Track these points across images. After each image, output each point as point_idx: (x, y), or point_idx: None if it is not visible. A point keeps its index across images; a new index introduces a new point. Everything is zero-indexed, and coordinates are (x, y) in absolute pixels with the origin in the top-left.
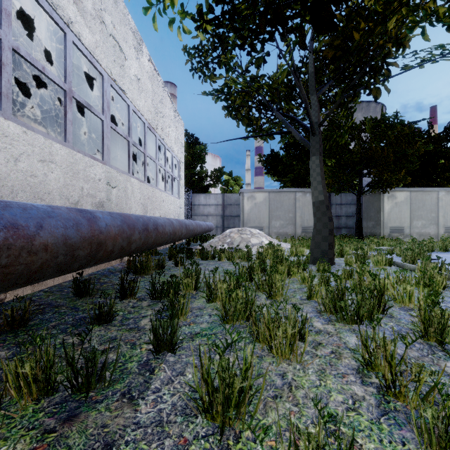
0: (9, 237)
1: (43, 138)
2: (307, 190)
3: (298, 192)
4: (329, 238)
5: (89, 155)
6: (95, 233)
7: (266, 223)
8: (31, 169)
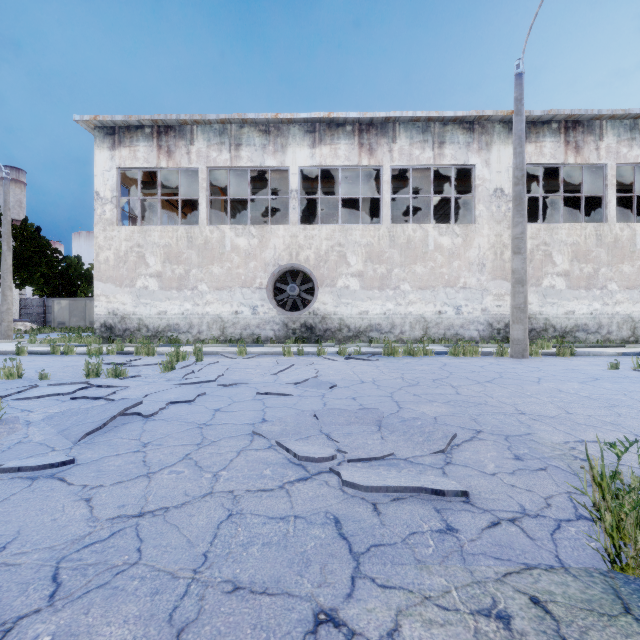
0: None
1: None
2: (92, 299)
3: (87, 300)
4: None
5: None
6: None
7: (68, 319)
8: None
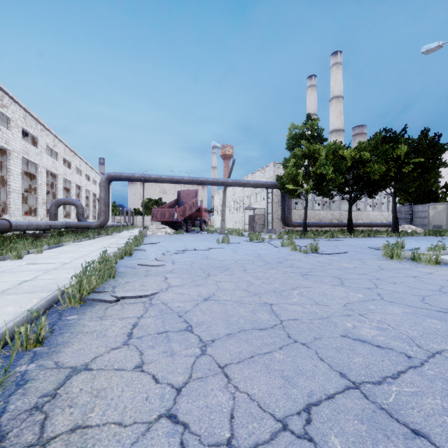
0: (320, 224)
1: (326, 211)
2: None
3: None
4: (393, 227)
5: (335, 210)
6: (326, 224)
7: (444, 223)
8: (324, 216)
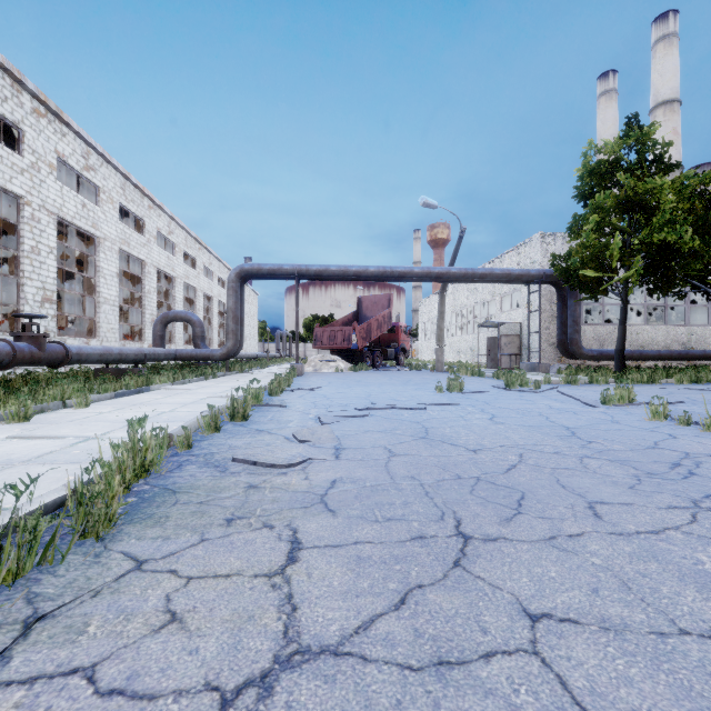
0: (646, 354)
1: (655, 326)
2: None
3: None
4: None
5: (676, 325)
6: (659, 354)
7: None
8: (652, 337)
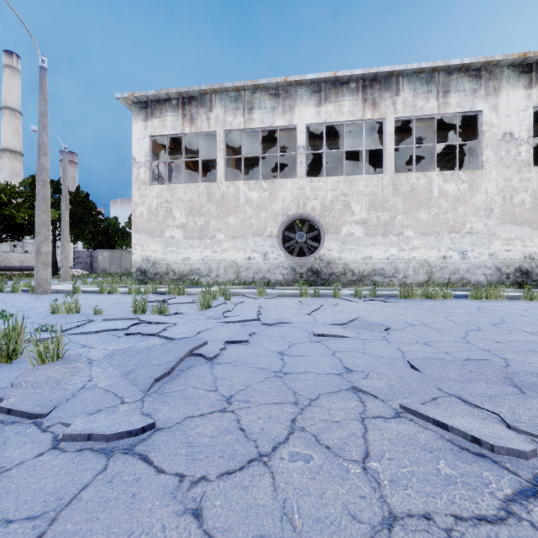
0: None
1: None
2: (126, 250)
3: (123, 251)
4: (53, 271)
5: None
6: None
7: (108, 267)
8: None
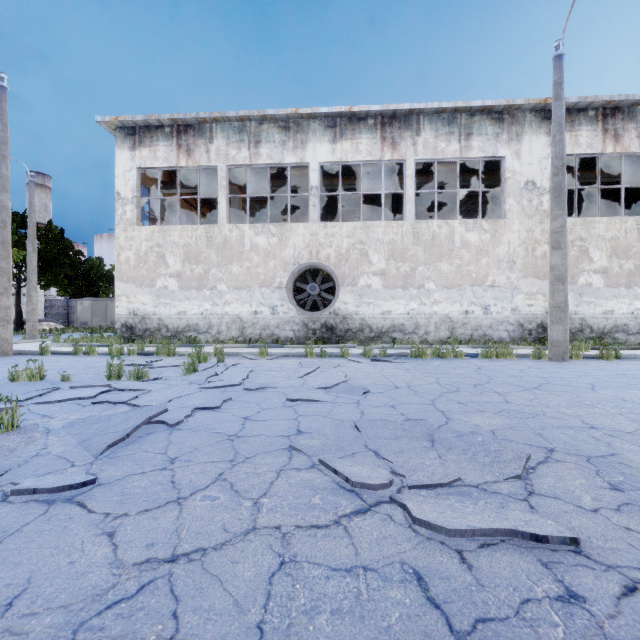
0: None
1: None
2: (113, 299)
3: (109, 300)
4: (17, 325)
5: None
6: None
7: (90, 319)
8: None
